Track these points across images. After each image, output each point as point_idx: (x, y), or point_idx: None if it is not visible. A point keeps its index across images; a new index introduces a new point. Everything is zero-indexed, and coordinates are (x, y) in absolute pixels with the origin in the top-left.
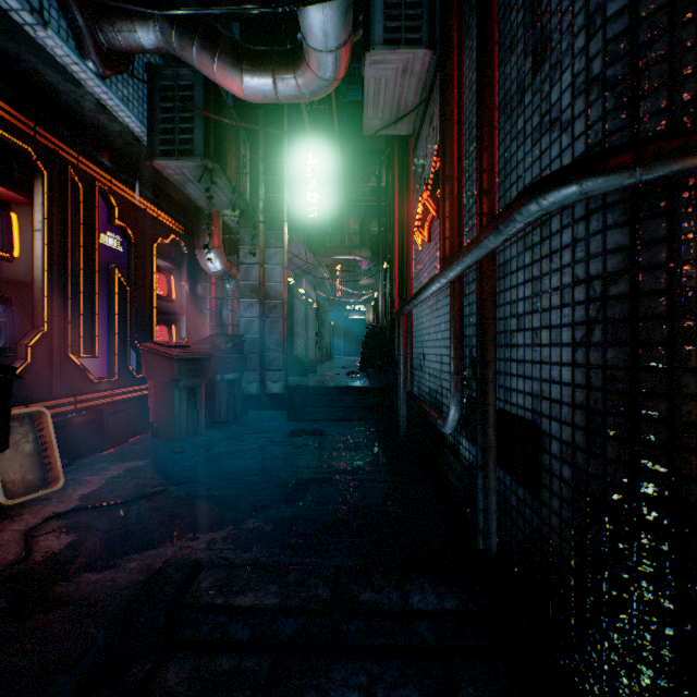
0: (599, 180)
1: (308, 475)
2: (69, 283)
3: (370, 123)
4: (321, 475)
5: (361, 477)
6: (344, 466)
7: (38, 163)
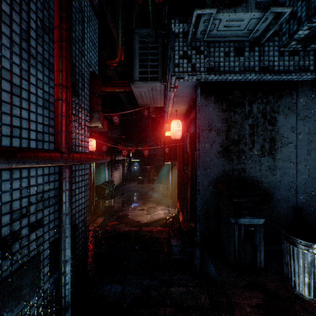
0: None
1: None
2: None
3: None
4: None
5: None
6: None
7: None
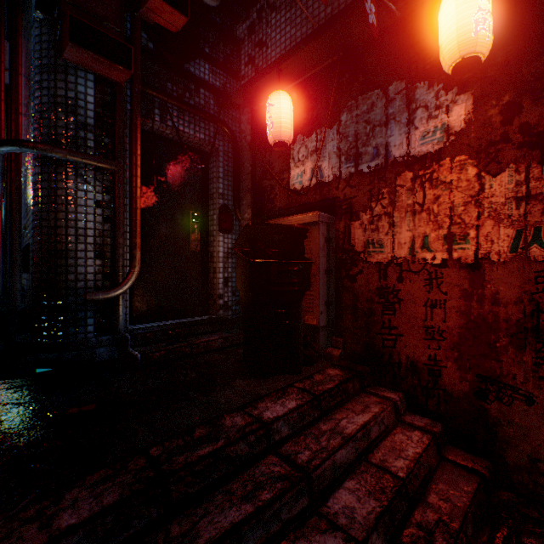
0: (10, 148)
1: None
2: None
3: None
4: None
5: None
6: None
7: None
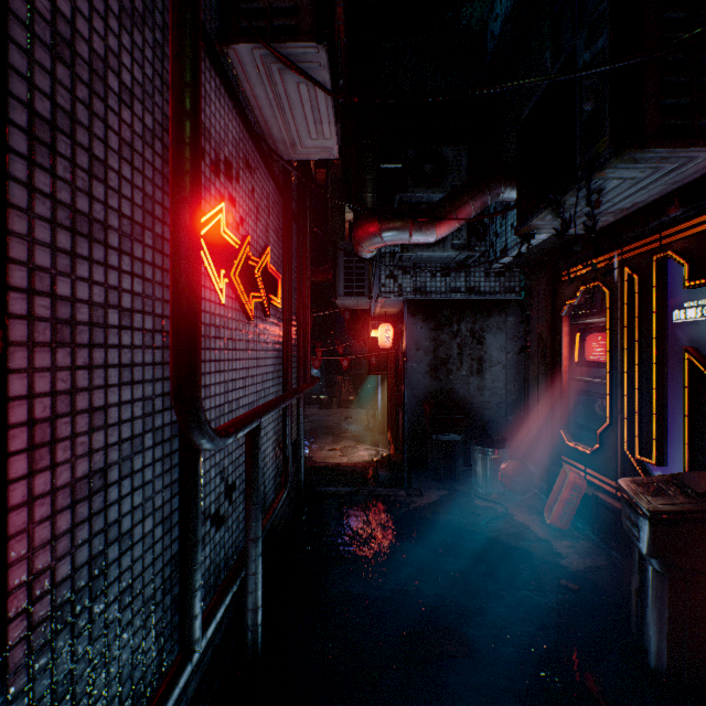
0: None
1: (389, 545)
2: (625, 381)
3: (316, 73)
4: (378, 545)
5: (345, 542)
6: (359, 557)
7: (603, 289)
